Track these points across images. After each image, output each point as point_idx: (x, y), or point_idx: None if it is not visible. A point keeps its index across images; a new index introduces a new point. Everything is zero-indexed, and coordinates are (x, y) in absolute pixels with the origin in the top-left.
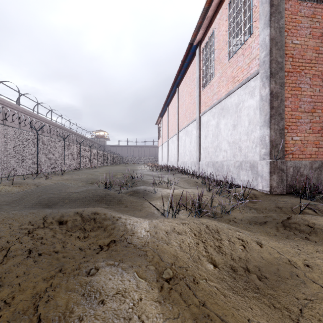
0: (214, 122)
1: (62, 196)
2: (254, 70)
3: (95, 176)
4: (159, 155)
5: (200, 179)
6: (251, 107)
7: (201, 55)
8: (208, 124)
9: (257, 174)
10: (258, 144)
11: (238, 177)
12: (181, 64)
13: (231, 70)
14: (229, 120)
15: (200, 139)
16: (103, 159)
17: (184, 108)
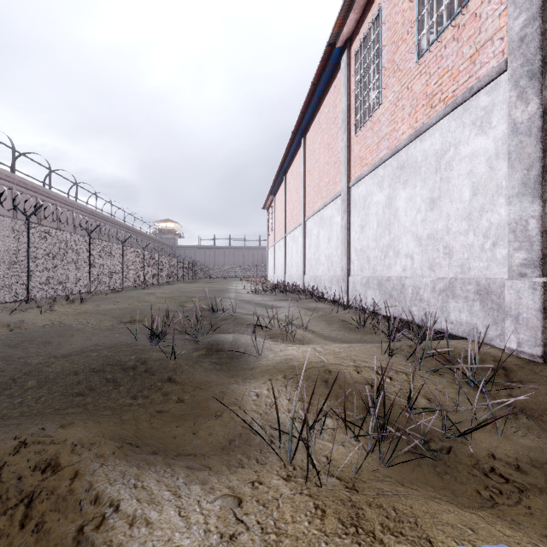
0: (381, 196)
1: (25, 369)
2: (488, 69)
3: (144, 305)
4: (270, 263)
5: (352, 315)
6: (480, 155)
7: (352, 65)
8: (367, 201)
9: (500, 312)
10: (502, 240)
11: (443, 314)
12: (311, 89)
13: (425, 80)
14: (420, 189)
15: (350, 233)
16: (170, 270)
17: (316, 174)
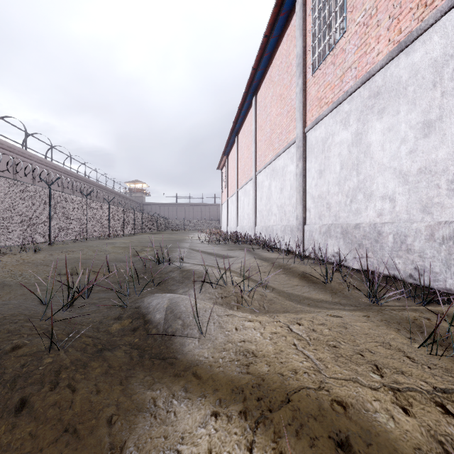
0: (346, 134)
1: None
2: None
3: (97, 255)
4: (223, 216)
5: (313, 266)
6: None
7: (308, 4)
8: (327, 143)
9: None
10: None
11: (450, 269)
12: (263, 42)
13: None
14: (405, 114)
15: (306, 180)
16: (135, 222)
17: (268, 128)
